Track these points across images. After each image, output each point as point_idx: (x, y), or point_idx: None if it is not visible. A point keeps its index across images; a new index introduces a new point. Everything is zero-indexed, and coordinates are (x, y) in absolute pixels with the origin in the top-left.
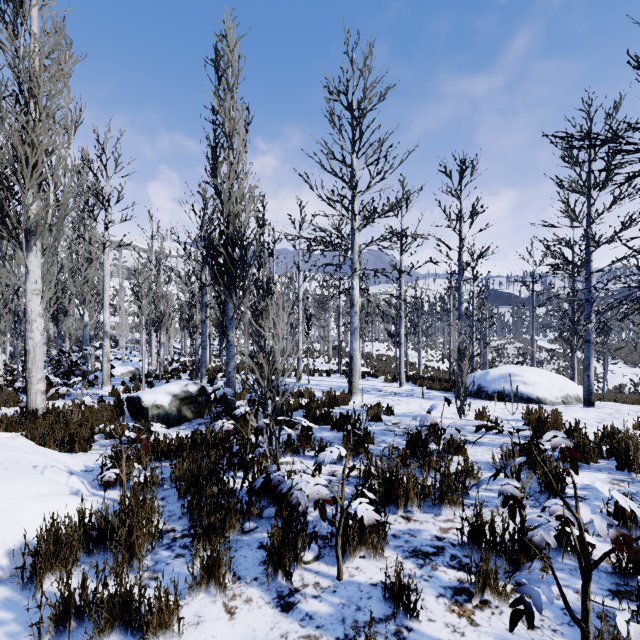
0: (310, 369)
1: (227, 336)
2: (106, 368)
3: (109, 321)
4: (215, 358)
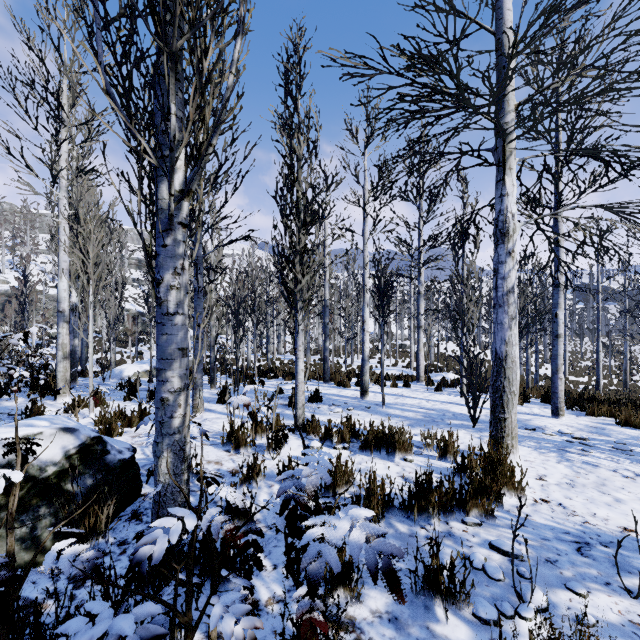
0: (377, 375)
1: (156, 285)
2: (61, 368)
3: (67, 295)
4: (261, 356)
